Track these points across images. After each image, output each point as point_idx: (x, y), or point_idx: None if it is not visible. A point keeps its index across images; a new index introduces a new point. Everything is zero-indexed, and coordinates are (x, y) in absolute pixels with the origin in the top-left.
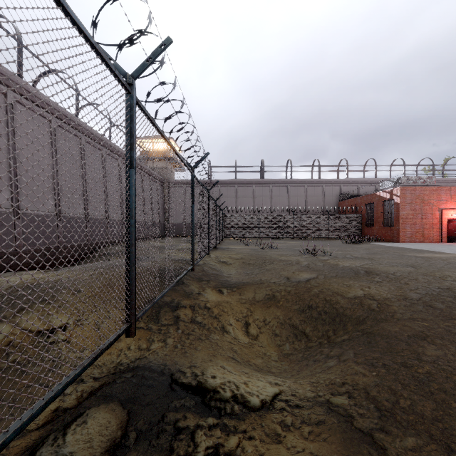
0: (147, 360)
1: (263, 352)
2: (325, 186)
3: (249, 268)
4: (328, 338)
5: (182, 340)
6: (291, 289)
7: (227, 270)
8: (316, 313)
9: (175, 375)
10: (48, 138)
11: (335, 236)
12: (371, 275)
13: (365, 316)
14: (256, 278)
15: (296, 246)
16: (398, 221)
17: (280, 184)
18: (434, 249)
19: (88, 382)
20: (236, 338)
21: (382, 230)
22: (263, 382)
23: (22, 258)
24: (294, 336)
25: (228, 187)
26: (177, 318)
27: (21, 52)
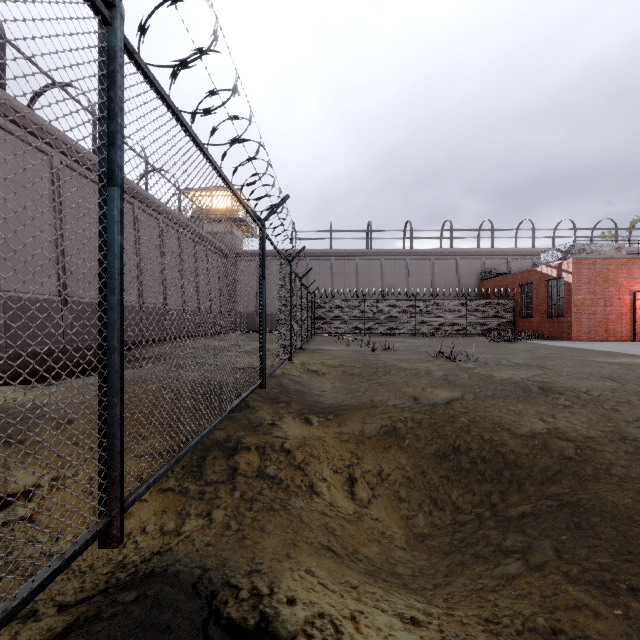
0: (173, 558)
1: (379, 530)
2: (461, 259)
3: (353, 382)
4: (491, 507)
5: (240, 513)
6: (423, 418)
7: (319, 384)
8: (468, 460)
9: (218, 598)
10: (47, 183)
11: (476, 332)
12: (551, 394)
13: (557, 470)
14: (364, 399)
15: (420, 346)
16: (570, 310)
17: (395, 256)
18: (630, 351)
19: (44, 619)
20: (334, 505)
21: (546, 323)
22: (387, 615)
23: (3, 366)
24: (432, 501)
25: (320, 261)
26: (233, 469)
27: (2, 49)
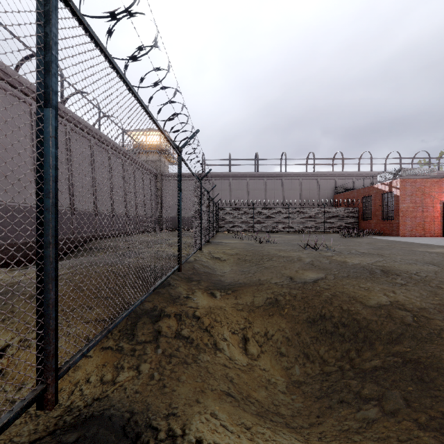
0: (108, 403)
1: (266, 378)
2: (320, 179)
3: (245, 266)
4: (350, 361)
5: (161, 366)
6: (297, 293)
7: (221, 267)
8: (331, 325)
9: (141, 439)
10: (27, 124)
11: (332, 230)
12: (390, 275)
13: (400, 333)
14: (253, 278)
15: (293, 240)
16: (398, 215)
17: (274, 177)
18: (442, 244)
19: None
20: (232, 359)
21: (381, 223)
22: None
23: None
24: (305, 356)
25: (222, 180)
26: (157, 332)
27: None
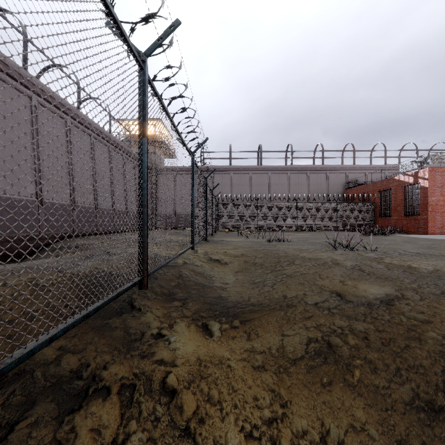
0: None
1: None
2: (330, 173)
3: (256, 272)
4: None
5: None
6: (367, 330)
7: (221, 274)
8: None
9: None
10: None
11: (345, 228)
12: None
13: None
14: (274, 295)
15: (308, 238)
16: (426, 209)
17: (279, 171)
18: None
19: None
20: None
21: (403, 220)
22: None
23: None
24: None
25: (222, 175)
26: None
27: None
